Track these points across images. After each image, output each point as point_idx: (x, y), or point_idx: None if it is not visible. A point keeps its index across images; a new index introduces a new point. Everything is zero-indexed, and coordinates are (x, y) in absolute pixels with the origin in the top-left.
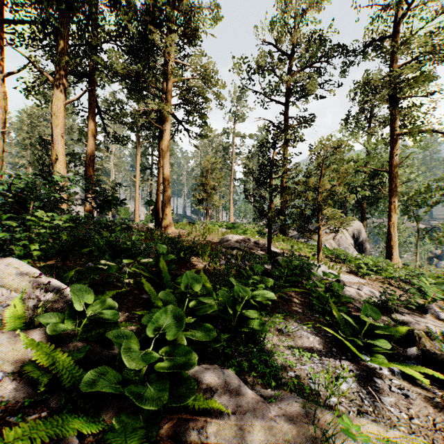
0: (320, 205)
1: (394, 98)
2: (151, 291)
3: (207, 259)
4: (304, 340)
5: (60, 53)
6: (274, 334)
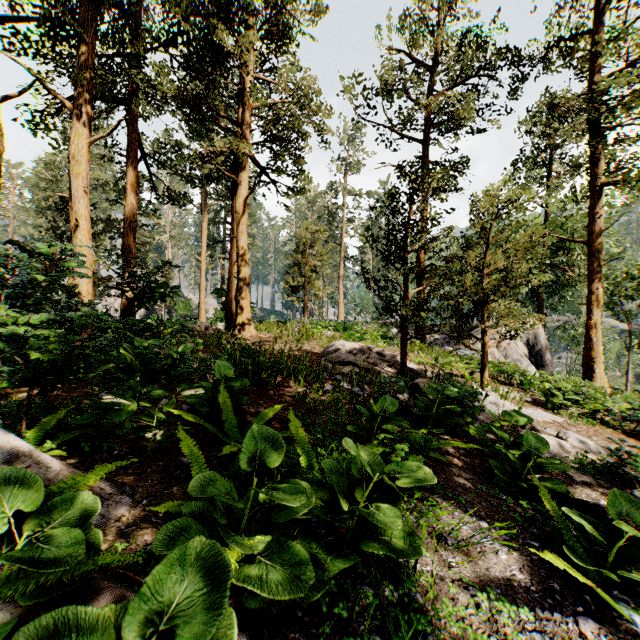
0: (486, 294)
1: (596, 128)
2: (194, 455)
3: (302, 383)
4: (489, 561)
5: (81, 65)
6: (429, 546)
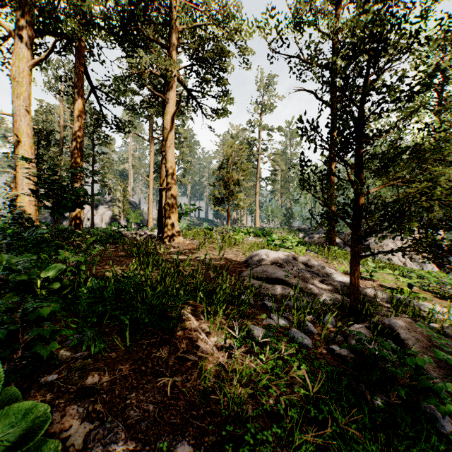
0: None
1: None
2: None
3: (219, 325)
4: None
5: None
6: None
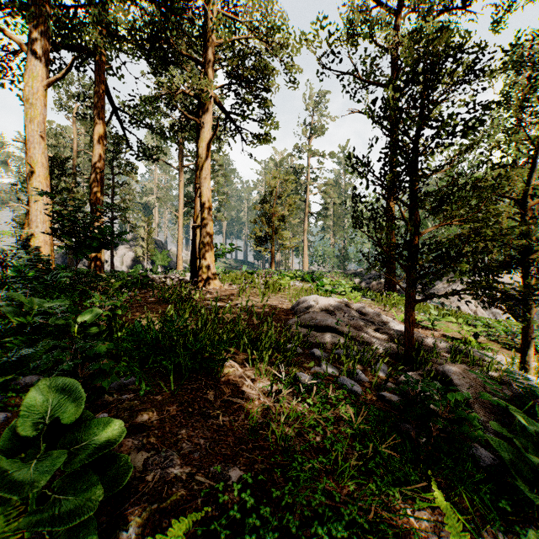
0: None
1: None
2: None
3: (264, 372)
4: None
5: (37, 3)
6: None
